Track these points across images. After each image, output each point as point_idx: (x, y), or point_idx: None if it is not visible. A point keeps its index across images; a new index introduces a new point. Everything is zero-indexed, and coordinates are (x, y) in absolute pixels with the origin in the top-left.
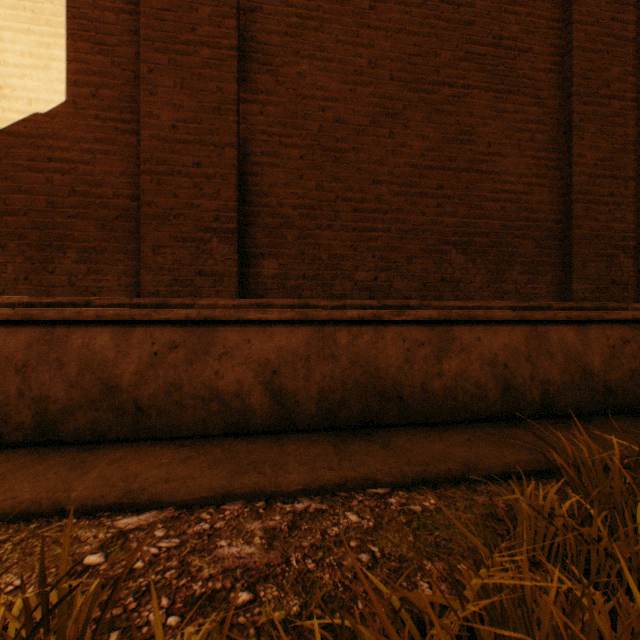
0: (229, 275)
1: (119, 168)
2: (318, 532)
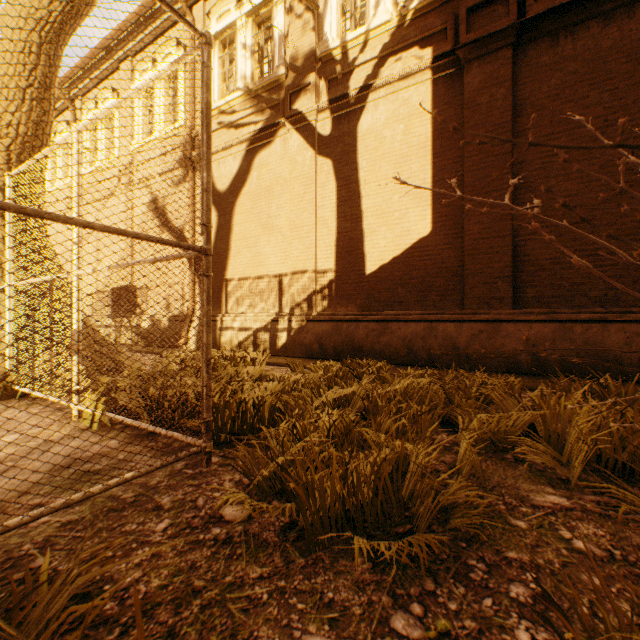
0: (507, 298)
1: (453, 254)
2: None
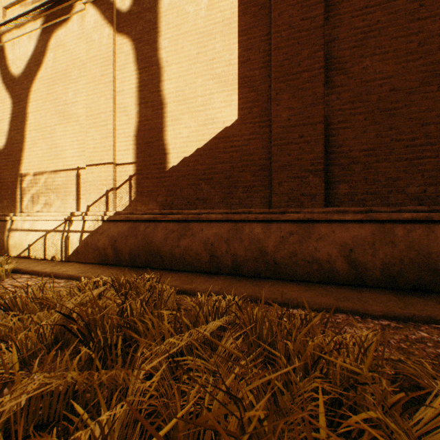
0: (319, 195)
1: (260, 145)
2: (401, 335)
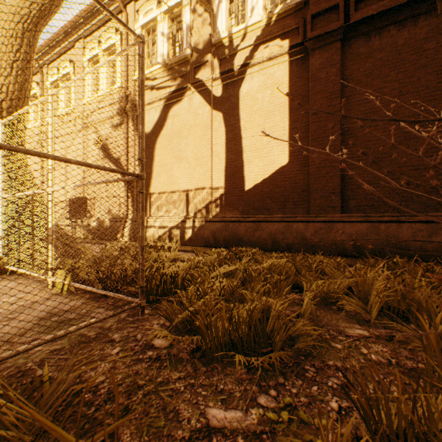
0: (337, 207)
1: (302, 177)
2: None
